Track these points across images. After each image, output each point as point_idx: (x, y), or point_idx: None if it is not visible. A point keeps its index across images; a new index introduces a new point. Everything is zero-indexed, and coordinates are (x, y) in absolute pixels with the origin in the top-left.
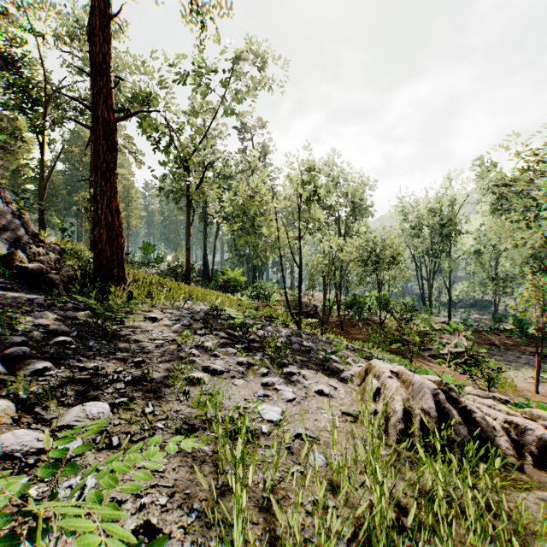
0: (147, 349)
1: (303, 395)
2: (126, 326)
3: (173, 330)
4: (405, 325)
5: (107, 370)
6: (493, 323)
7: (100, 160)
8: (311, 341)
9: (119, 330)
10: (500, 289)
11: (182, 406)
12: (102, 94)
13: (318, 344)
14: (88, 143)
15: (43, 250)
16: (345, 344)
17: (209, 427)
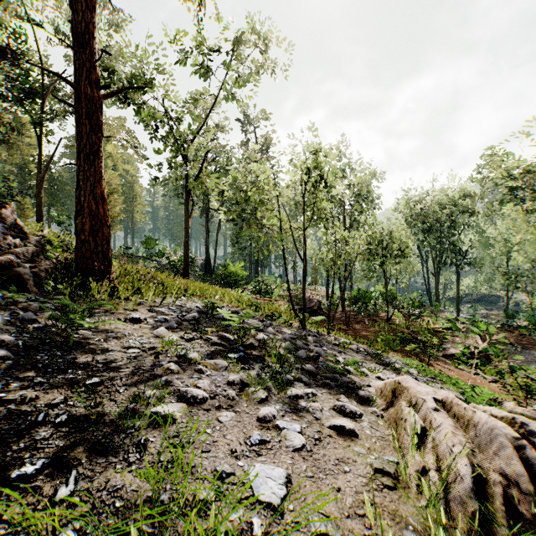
0: (114, 362)
1: (316, 436)
2: (100, 329)
3: (155, 334)
4: (413, 321)
5: (37, 402)
6: (502, 319)
7: (83, 141)
8: (318, 344)
9: (88, 335)
10: (512, 284)
11: (128, 474)
12: (84, 68)
13: (326, 348)
14: None
15: (21, 242)
16: (356, 346)
17: (161, 531)
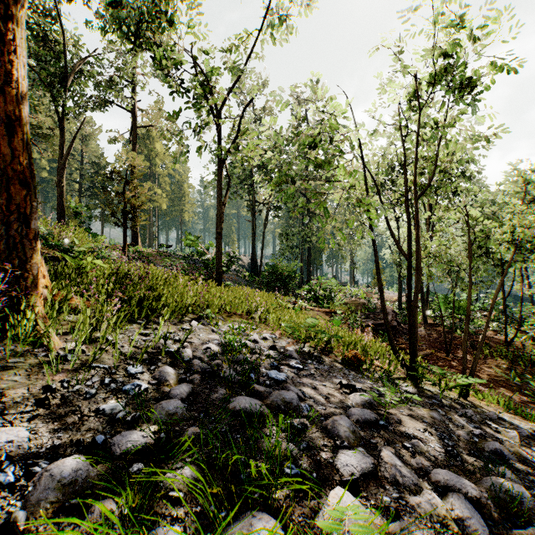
0: None
1: None
2: None
3: None
4: None
5: None
6: None
7: None
8: None
9: None
10: None
11: None
12: None
13: None
14: (131, 129)
15: None
16: None
17: None
